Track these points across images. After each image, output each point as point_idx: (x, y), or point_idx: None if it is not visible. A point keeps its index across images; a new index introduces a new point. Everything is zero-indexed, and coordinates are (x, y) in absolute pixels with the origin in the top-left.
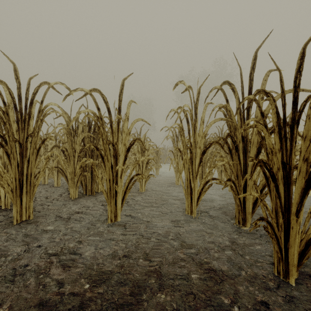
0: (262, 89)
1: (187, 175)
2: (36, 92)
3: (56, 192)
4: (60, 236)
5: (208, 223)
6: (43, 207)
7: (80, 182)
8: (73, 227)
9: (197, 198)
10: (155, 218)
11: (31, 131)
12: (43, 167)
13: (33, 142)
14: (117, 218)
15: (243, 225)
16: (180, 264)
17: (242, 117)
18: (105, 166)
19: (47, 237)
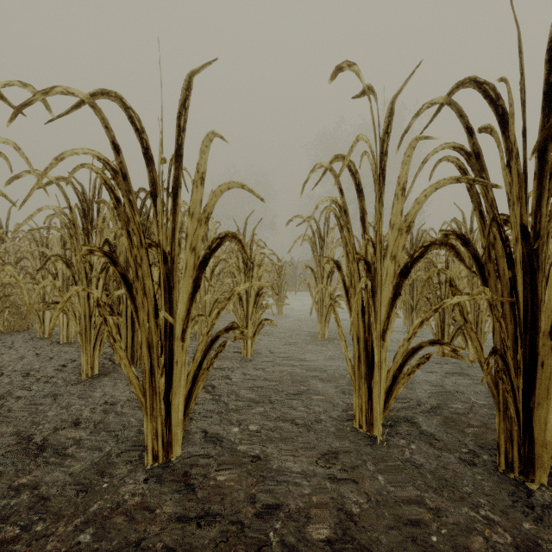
0: None
1: (358, 328)
2: None
3: (57, 357)
4: None
5: (421, 463)
6: (1, 404)
7: (107, 337)
8: (43, 484)
9: (386, 391)
10: (275, 443)
11: None
12: None
13: None
14: (172, 451)
15: (523, 476)
16: None
17: (520, 172)
18: (136, 310)
19: None
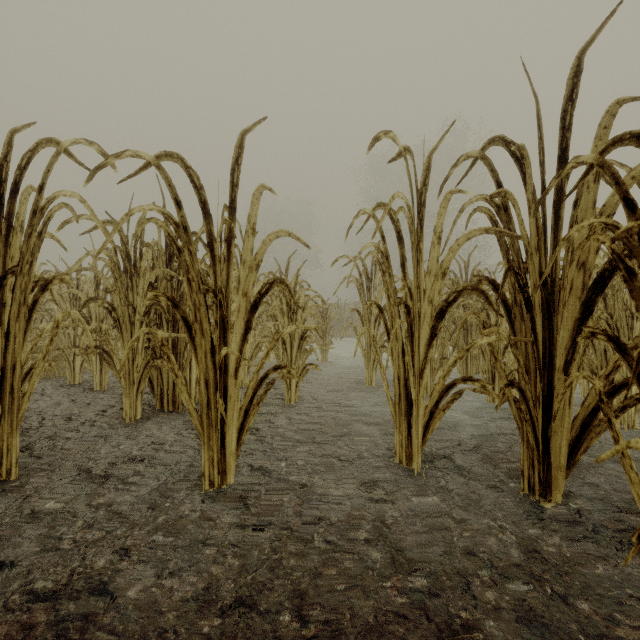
0: (630, 132)
1: (398, 368)
2: (27, 164)
3: (95, 404)
4: (73, 533)
5: (454, 489)
6: (53, 443)
7: (148, 382)
8: (114, 503)
9: (424, 426)
10: (320, 475)
11: (17, 261)
12: (45, 350)
13: (18, 287)
14: (226, 478)
15: (542, 497)
16: (393, 633)
17: (540, 225)
18: (195, 349)
19: (39, 534)
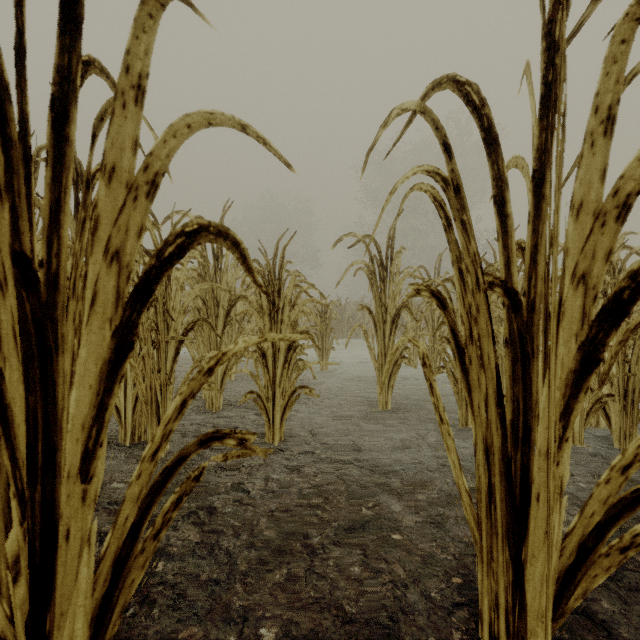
0: None
1: (487, 430)
2: None
3: None
4: None
5: None
6: None
7: None
8: None
9: (561, 577)
10: None
11: None
12: None
13: None
14: None
15: None
16: None
17: None
18: None
19: None
